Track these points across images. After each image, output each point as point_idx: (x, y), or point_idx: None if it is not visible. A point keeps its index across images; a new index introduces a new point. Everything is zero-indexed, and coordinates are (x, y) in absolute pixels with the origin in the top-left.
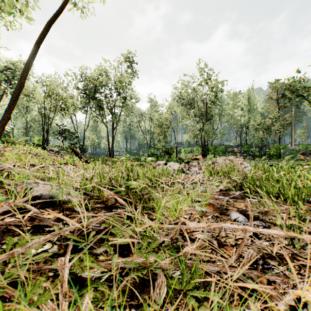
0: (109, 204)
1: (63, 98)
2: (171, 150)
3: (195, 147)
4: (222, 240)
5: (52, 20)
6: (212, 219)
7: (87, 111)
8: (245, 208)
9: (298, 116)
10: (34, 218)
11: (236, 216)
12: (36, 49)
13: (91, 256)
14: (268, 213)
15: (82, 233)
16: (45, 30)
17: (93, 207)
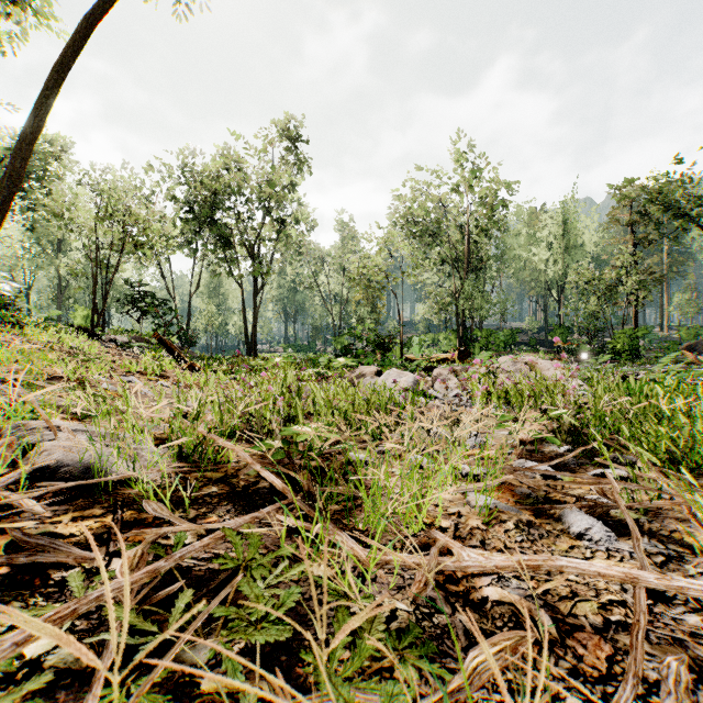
0: (240, 484)
1: (141, 221)
2: (389, 340)
3: (443, 334)
4: (564, 609)
5: (98, 13)
6: (518, 533)
7: (196, 251)
8: (598, 496)
9: (676, 263)
10: (20, 543)
11: (585, 526)
12: (55, 84)
13: (170, 702)
14: (661, 510)
15: (153, 596)
16: (78, 38)
17: (197, 494)
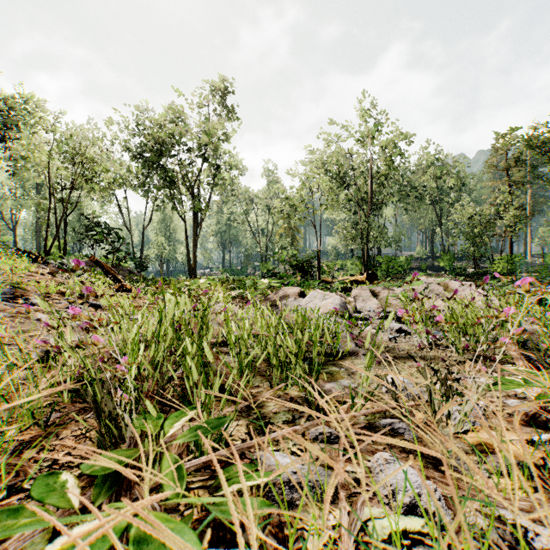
0: None
1: (91, 159)
2: (308, 264)
3: (349, 261)
4: None
5: None
6: None
7: (147, 192)
8: None
9: (538, 203)
10: None
11: None
12: None
13: None
14: None
15: None
16: None
17: None
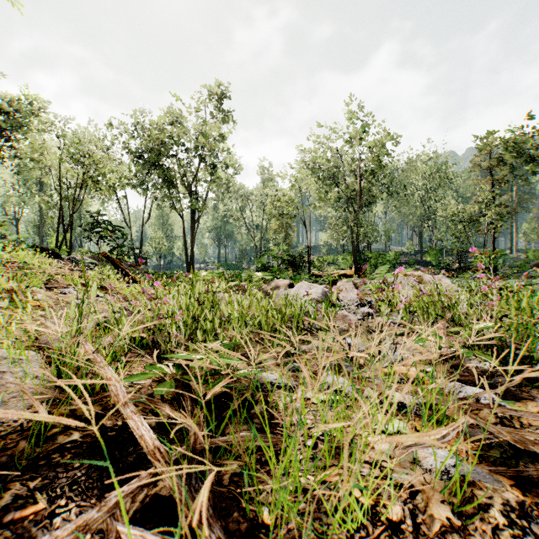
0: (115, 424)
1: (97, 162)
2: (299, 259)
3: (341, 255)
4: None
5: None
6: (518, 538)
7: (147, 190)
8: None
9: (522, 200)
10: None
11: None
12: None
13: None
14: None
15: None
16: None
17: (43, 448)
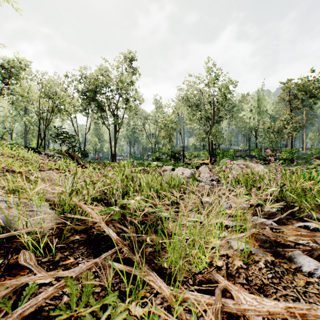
0: (94, 233)
1: (61, 98)
2: (177, 154)
3: (202, 152)
4: None
5: None
6: (268, 271)
7: (88, 113)
8: (308, 241)
9: (309, 119)
10: None
11: (312, 267)
12: None
13: None
14: None
15: None
16: None
17: (65, 241)
